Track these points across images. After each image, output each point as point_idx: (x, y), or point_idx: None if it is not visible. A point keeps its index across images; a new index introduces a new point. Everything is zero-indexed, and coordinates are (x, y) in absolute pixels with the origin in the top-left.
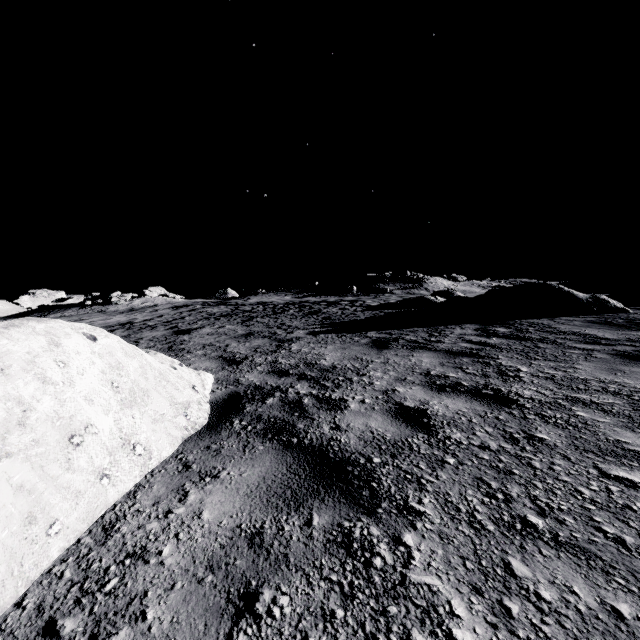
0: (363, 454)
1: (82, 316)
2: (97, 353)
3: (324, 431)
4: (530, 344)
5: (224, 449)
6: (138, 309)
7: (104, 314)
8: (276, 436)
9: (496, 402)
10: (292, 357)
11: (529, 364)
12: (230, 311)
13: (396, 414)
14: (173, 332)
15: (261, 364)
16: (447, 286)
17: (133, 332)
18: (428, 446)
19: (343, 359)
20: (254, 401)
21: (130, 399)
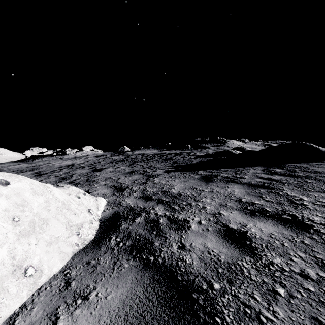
0: (204, 278)
1: (50, 161)
2: (4, 195)
3: (173, 250)
4: (301, 180)
5: (99, 265)
6: (78, 157)
7: (61, 160)
8: (138, 253)
9: (296, 227)
10: (154, 187)
11: (307, 194)
12: (124, 158)
13: (225, 235)
14: (92, 170)
15: (136, 191)
16: (239, 145)
17: (72, 170)
18: (256, 271)
19: (185, 189)
20: (128, 220)
21: (29, 229)
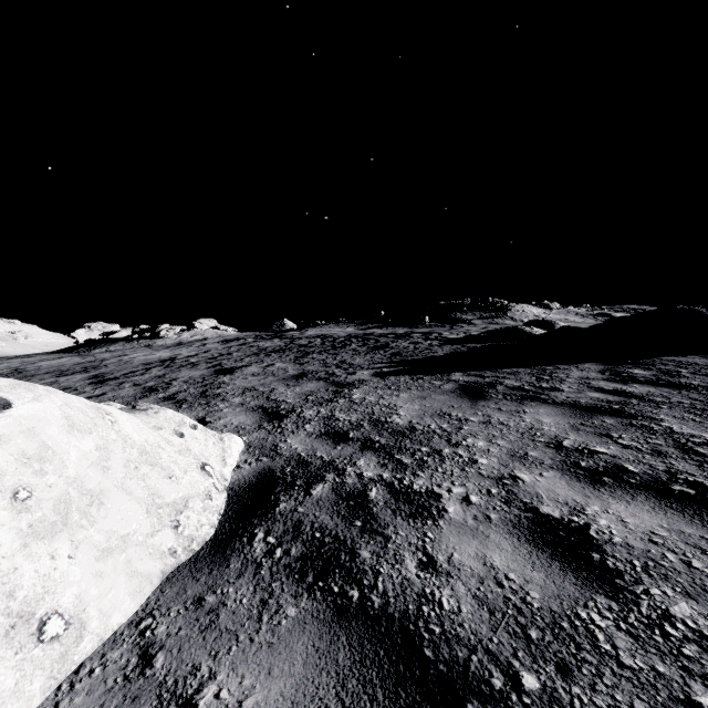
0: (495, 655)
1: (126, 351)
2: None
3: (407, 572)
4: (698, 395)
5: (225, 609)
6: (186, 343)
7: (149, 349)
8: (321, 579)
9: None
10: (353, 410)
11: None
12: (284, 345)
13: (533, 535)
14: (214, 371)
15: (311, 420)
16: (537, 315)
17: (170, 371)
18: (632, 641)
19: (424, 415)
20: (293, 490)
21: (53, 519)
